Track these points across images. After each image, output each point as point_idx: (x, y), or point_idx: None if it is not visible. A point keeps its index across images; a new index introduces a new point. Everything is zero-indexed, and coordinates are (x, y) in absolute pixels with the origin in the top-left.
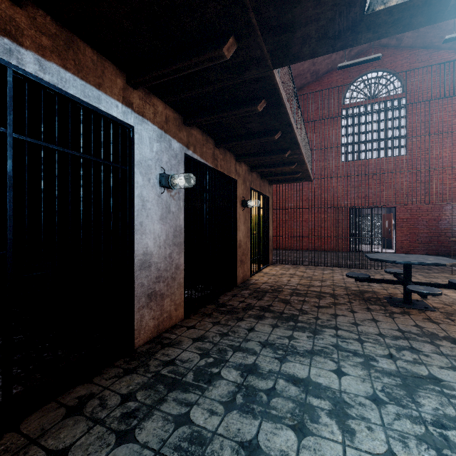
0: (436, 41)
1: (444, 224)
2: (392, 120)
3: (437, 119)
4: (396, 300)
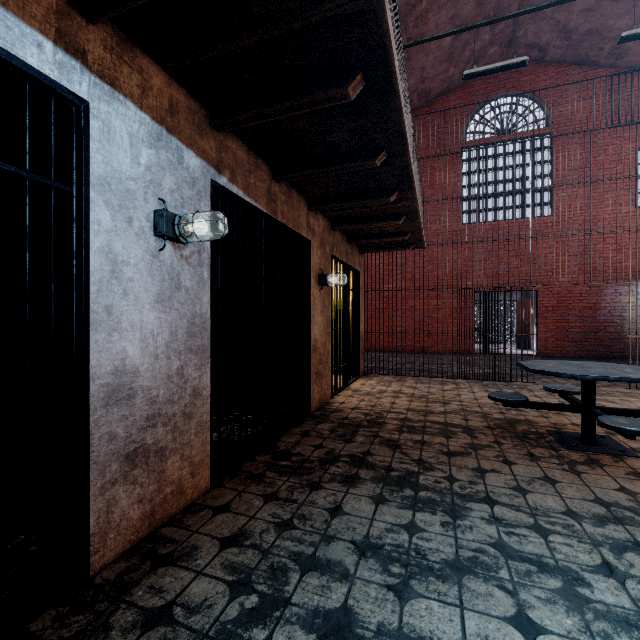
0: (593, 55)
1: (604, 315)
2: (533, 165)
3: (593, 165)
4: (569, 437)
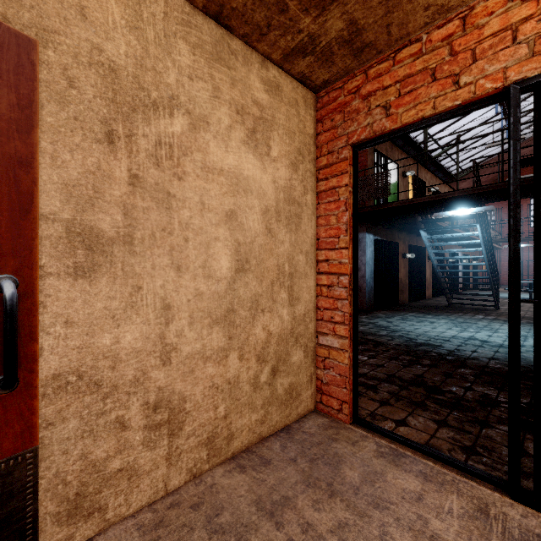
0: None
1: None
2: None
3: None
4: None
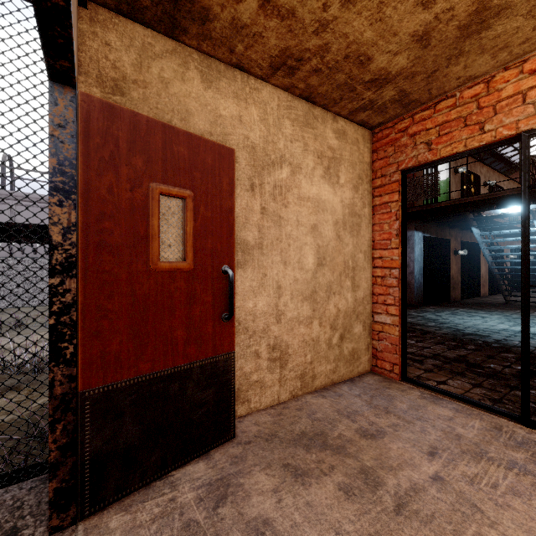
0: None
1: None
2: None
3: None
4: None
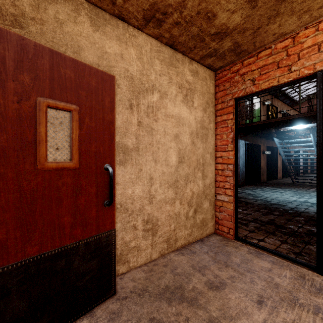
0: None
1: None
2: None
3: None
4: None
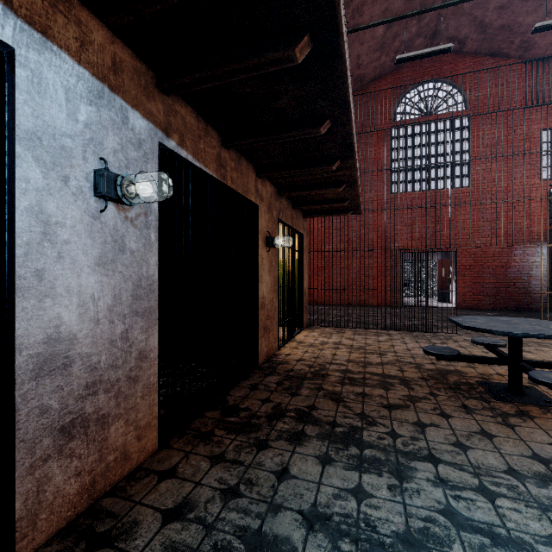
0: (505, 47)
1: (514, 273)
2: (453, 142)
3: (505, 143)
4: (497, 387)
